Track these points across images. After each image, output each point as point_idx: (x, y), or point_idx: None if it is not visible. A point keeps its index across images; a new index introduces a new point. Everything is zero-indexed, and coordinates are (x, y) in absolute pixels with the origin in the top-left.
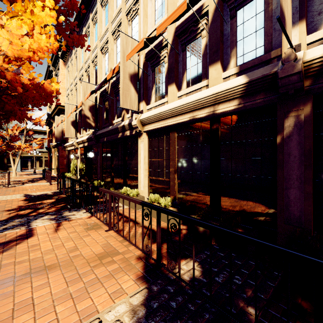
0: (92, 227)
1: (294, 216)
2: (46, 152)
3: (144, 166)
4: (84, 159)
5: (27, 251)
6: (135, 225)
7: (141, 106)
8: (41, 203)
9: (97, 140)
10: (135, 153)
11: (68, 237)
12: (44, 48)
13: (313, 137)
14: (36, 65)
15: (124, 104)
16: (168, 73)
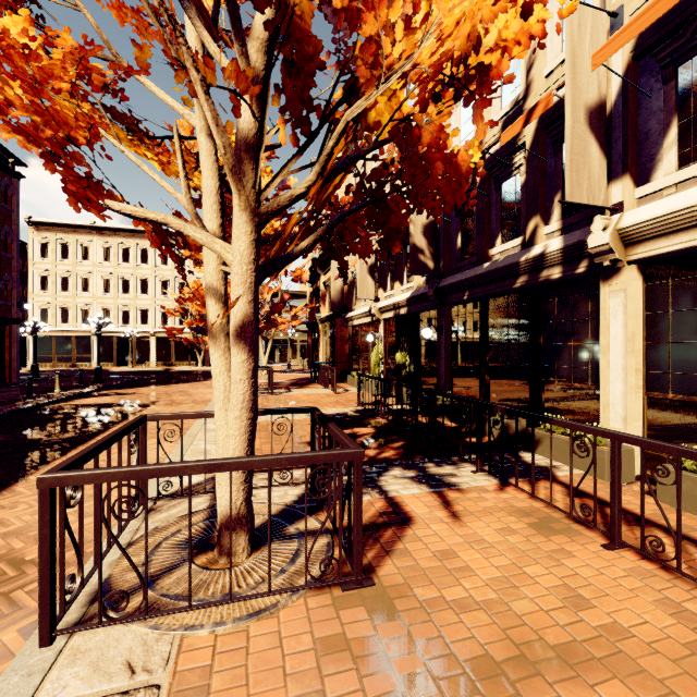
0: (542, 524)
1: None
2: (303, 332)
3: (630, 360)
4: (405, 344)
5: (439, 566)
6: None
7: (612, 193)
8: (354, 433)
9: (439, 300)
10: (578, 326)
11: (506, 544)
12: (532, 29)
13: None
14: (496, 89)
15: (575, 193)
16: None
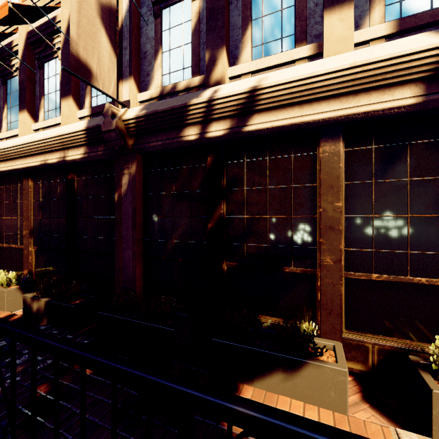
0: None
1: (129, 277)
2: None
3: None
4: None
5: None
6: None
7: None
8: None
9: None
10: None
11: None
12: None
13: (142, 196)
14: None
15: None
16: (18, 94)
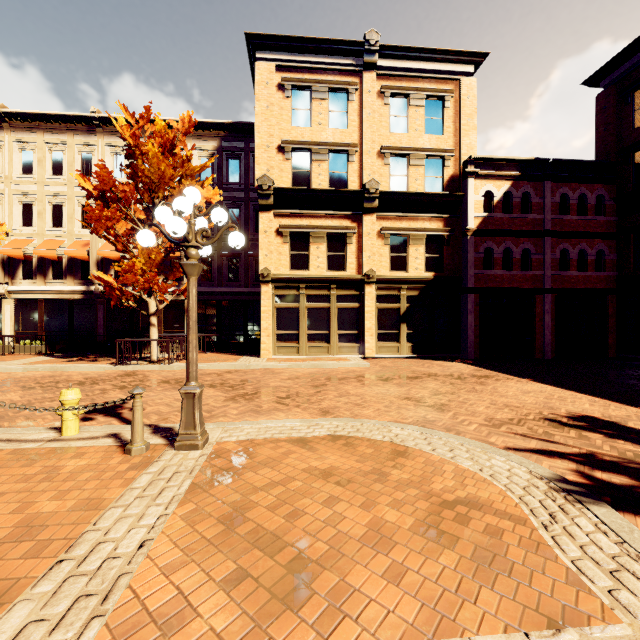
0: None
1: (101, 337)
2: None
3: (11, 323)
4: None
5: None
6: (30, 346)
7: (6, 279)
8: None
9: None
10: None
11: None
12: None
13: (106, 312)
14: None
15: None
16: (38, 267)
